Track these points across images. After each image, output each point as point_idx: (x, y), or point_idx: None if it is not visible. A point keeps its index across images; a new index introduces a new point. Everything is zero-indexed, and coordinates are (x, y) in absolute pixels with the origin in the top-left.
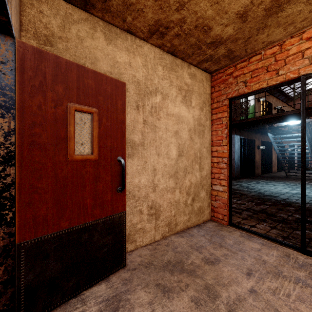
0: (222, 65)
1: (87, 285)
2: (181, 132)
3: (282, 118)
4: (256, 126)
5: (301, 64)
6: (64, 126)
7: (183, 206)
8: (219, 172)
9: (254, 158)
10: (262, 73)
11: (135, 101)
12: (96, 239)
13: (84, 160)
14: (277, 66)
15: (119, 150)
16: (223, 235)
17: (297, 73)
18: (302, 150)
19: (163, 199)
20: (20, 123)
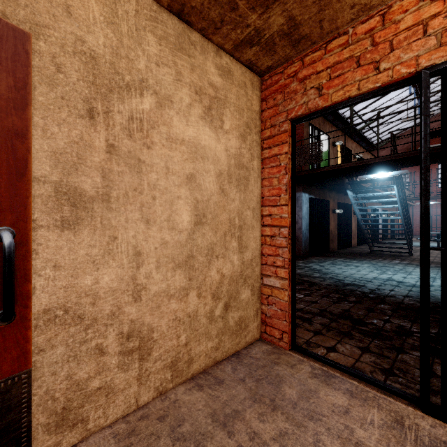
0: (278, 57)
1: None
2: (200, 178)
3: (367, 169)
4: (331, 180)
5: (422, 48)
6: None
7: (206, 323)
8: (274, 253)
9: (328, 226)
10: (349, 70)
11: (84, 99)
12: None
13: None
14: (377, 54)
15: (4, 209)
16: (280, 377)
17: (413, 65)
18: (425, 214)
19: (160, 314)
20: None
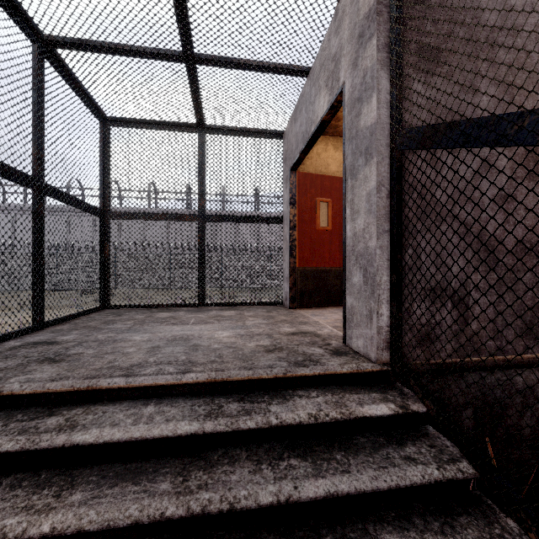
0: None
1: (326, 305)
2: None
3: None
4: None
5: None
6: (314, 211)
7: None
8: None
9: None
10: None
11: None
12: (330, 279)
13: (324, 230)
14: None
15: None
16: None
17: None
18: None
19: None
20: (298, 210)
